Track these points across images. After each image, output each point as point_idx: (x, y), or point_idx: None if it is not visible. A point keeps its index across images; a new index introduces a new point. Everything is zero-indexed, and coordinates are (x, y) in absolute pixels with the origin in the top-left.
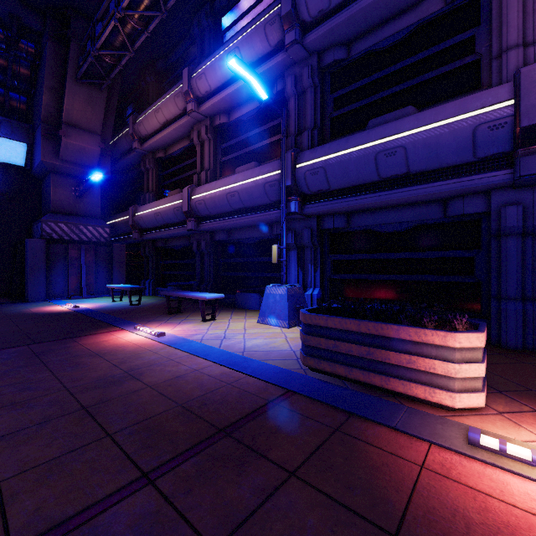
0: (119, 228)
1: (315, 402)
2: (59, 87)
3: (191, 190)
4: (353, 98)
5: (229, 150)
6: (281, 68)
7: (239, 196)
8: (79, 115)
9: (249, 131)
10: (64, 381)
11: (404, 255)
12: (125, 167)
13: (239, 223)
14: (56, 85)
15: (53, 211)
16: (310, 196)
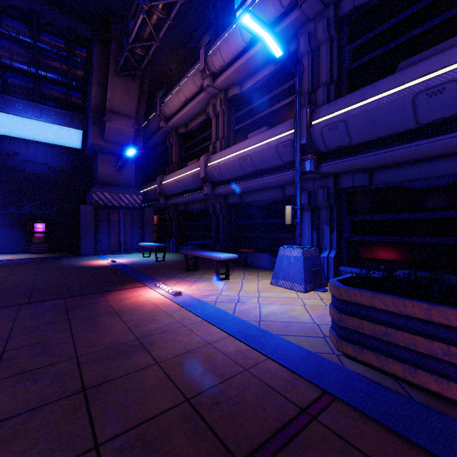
0: (149, 195)
1: (369, 421)
2: (104, 81)
3: (207, 158)
4: (376, 44)
5: (241, 119)
6: (294, 28)
7: (252, 159)
8: (119, 102)
9: (261, 98)
10: (78, 345)
11: (447, 214)
12: (154, 145)
13: (251, 186)
14: (101, 80)
15: (100, 183)
16: (326, 153)
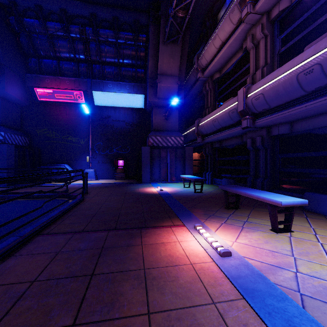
0: (189, 136)
1: None
2: (156, 53)
3: (246, 89)
4: None
5: (290, 36)
6: None
7: (322, 68)
8: (166, 66)
9: None
10: None
11: None
12: (193, 96)
13: (316, 106)
14: (155, 52)
15: (154, 130)
16: None
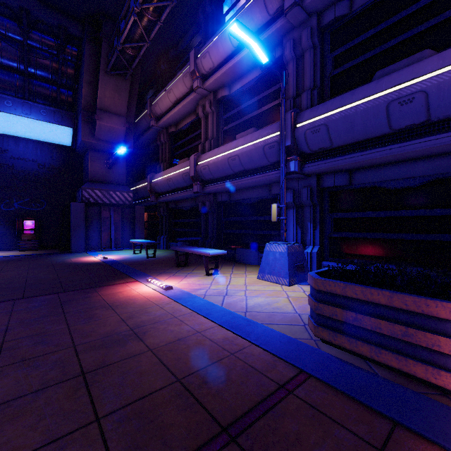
0: (140, 193)
1: (338, 393)
2: (95, 80)
3: (197, 157)
4: (355, 53)
5: (230, 120)
6: (280, 35)
7: (240, 159)
8: (109, 101)
9: (249, 100)
10: (75, 336)
11: (418, 212)
12: (145, 143)
13: (239, 184)
14: (92, 78)
15: (90, 180)
16: (310, 155)
